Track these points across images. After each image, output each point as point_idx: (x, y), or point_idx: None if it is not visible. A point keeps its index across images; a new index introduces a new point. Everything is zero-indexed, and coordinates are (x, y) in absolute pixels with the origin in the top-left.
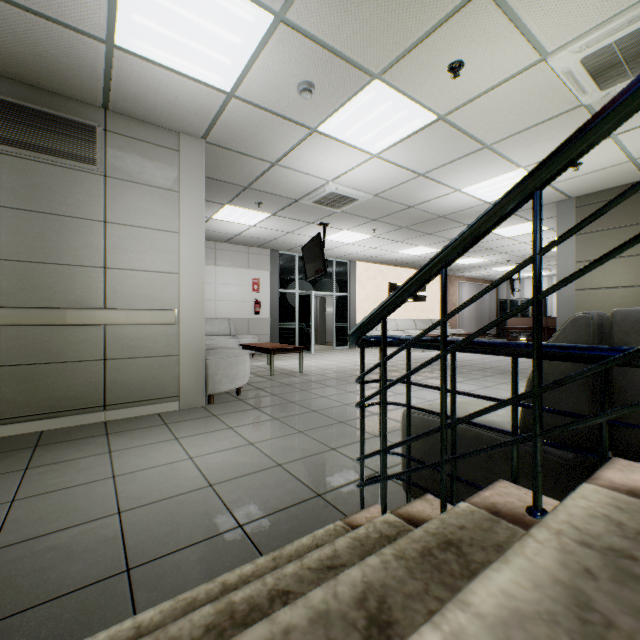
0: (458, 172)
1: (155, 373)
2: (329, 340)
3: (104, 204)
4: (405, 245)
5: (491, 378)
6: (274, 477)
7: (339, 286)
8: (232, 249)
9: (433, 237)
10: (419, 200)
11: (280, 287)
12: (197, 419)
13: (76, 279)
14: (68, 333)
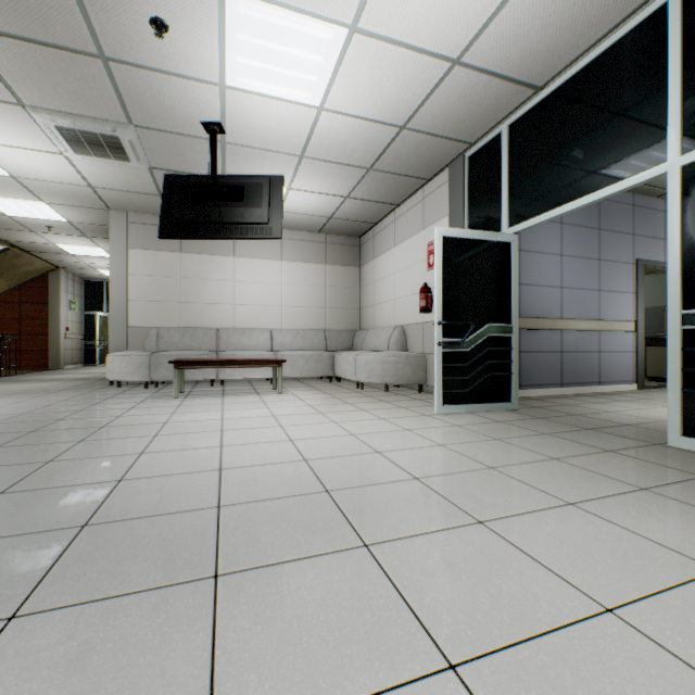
0: None
1: None
2: None
3: None
4: None
5: None
6: None
7: None
8: (408, 209)
9: None
10: None
11: None
12: (82, 385)
13: None
14: None
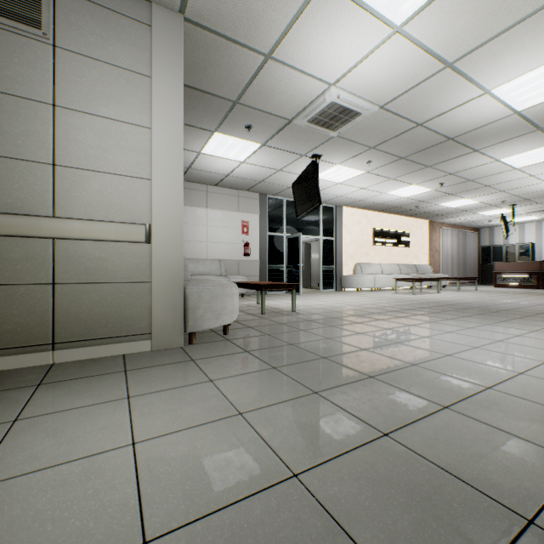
0: (500, 56)
1: (120, 303)
2: (313, 284)
3: (52, 82)
4: (397, 183)
5: (525, 320)
6: (289, 521)
7: (325, 230)
8: (223, 192)
9: (431, 171)
10: (432, 113)
11: (268, 230)
12: (168, 365)
13: (14, 176)
14: (2, 247)
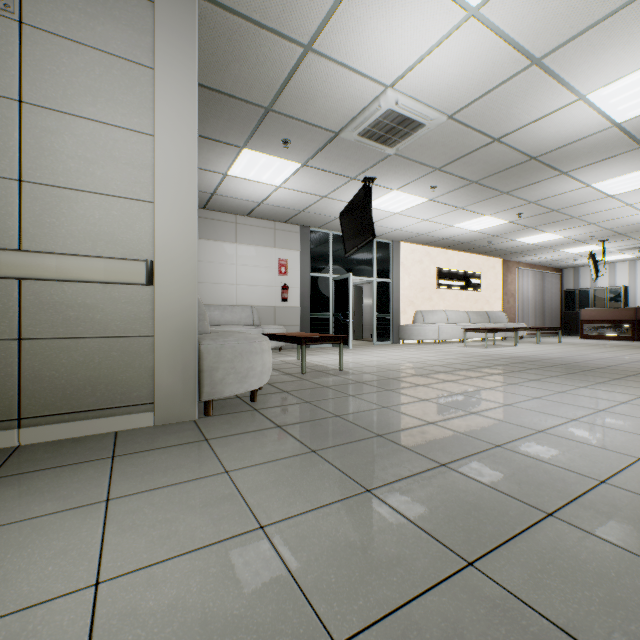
0: (601, 50)
1: (112, 364)
2: (365, 335)
3: (18, 70)
4: (466, 214)
5: (627, 382)
6: None
7: (380, 271)
8: (255, 224)
9: (508, 199)
10: (512, 124)
11: (311, 270)
12: (172, 447)
13: None
14: None
